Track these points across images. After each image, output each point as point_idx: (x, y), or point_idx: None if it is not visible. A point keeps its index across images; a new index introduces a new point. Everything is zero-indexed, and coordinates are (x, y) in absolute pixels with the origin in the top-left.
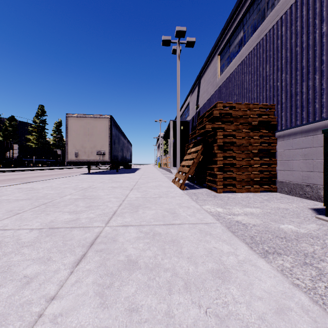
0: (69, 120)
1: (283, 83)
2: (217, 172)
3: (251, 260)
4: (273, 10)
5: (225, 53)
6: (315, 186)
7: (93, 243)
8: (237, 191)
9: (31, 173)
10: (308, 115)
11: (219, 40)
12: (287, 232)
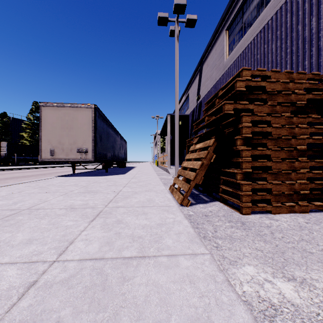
0: (44, 110)
1: None
2: (242, 182)
3: None
4: None
5: (236, 25)
6: None
7: None
8: (274, 211)
9: (10, 174)
10: None
11: (228, 10)
12: None
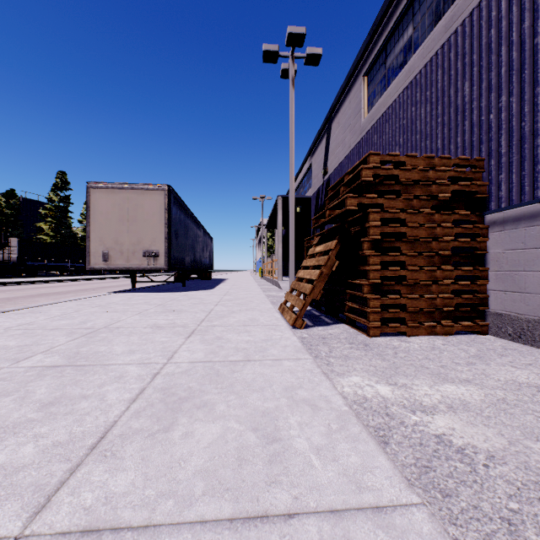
0: (93, 193)
1: (503, 115)
2: (369, 295)
3: None
4: None
5: (378, 71)
6: None
7: None
8: (409, 333)
9: (32, 289)
10: None
11: (366, 47)
12: None
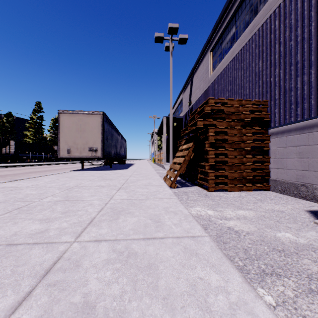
0: (62, 116)
1: (277, 79)
2: (209, 171)
3: (247, 302)
4: (266, 4)
5: (217, 49)
6: (311, 186)
7: (49, 270)
8: (229, 190)
9: (25, 169)
10: (303, 111)
11: (211, 36)
12: (285, 243)
